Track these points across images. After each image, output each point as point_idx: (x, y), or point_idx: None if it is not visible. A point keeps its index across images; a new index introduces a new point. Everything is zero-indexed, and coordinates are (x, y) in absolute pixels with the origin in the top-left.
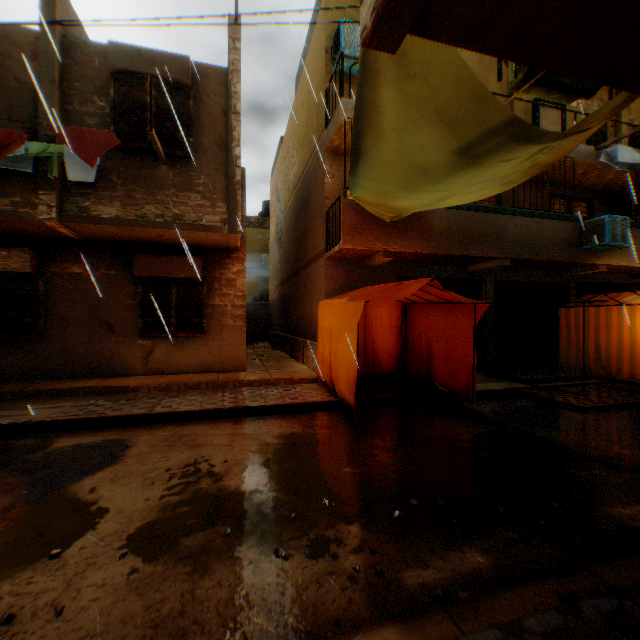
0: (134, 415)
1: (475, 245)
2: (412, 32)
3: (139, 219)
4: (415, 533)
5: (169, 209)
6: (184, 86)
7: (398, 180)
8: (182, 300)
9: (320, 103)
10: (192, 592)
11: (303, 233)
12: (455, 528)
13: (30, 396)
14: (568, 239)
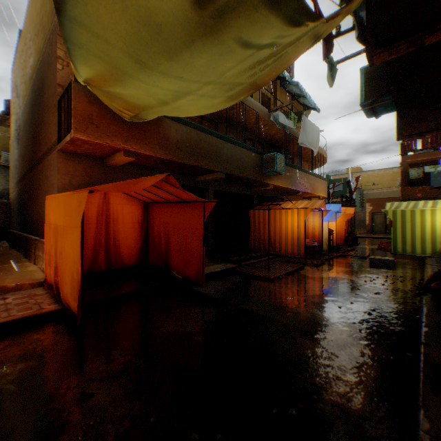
0: None
1: (202, 158)
2: None
3: None
4: None
5: None
6: None
7: (126, 41)
8: None
9: None
10: None
11: (39, 126)
12: None
13: None
14: (256, 165)
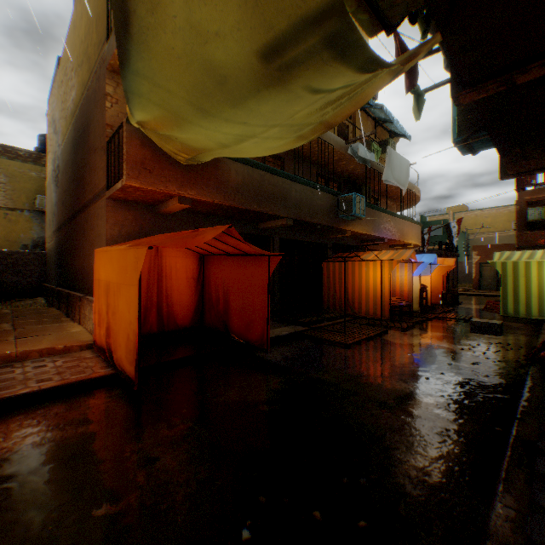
0: None
1: (267, 203)
2: None
3: None
4: None
5: None
6: None
7: (189, 91)
8: None
9: (101, 13)
10: None
11: (82, 169)
12: None
13: None
14: (331, 208)
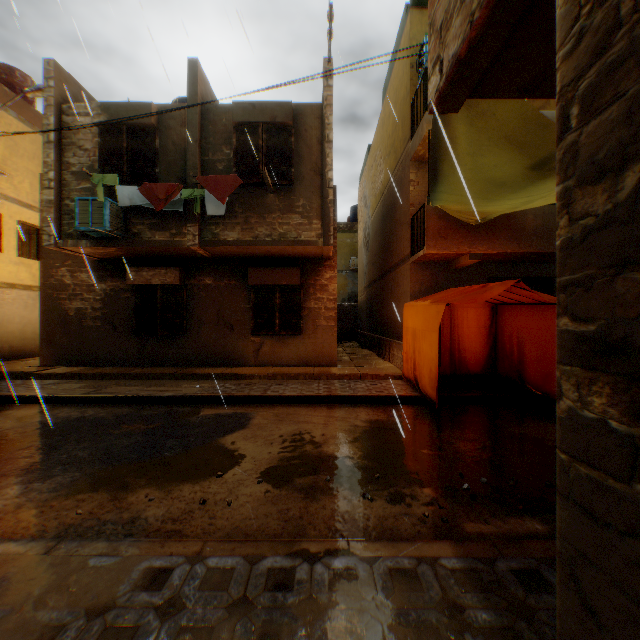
0: (252, 396)
1: None
2: (470, 98)
3: (253, 239)
4: (480, 501)
5: (275, 229)
6: (287, 126)
7: (476, 192)
8: (284, 304)
9: (405, 115)
10: (306, 508)
11: (389, 238)
12: (519, 503)
13: (179, 378)
14: None
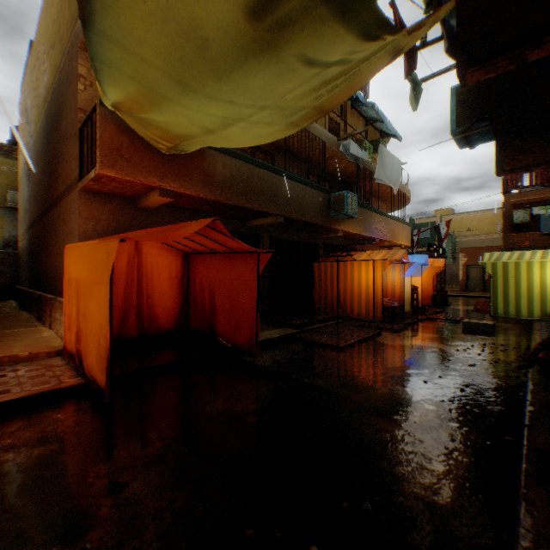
0: None
1: (256, 199)
2: None
3: None
4: None
5: None
6: None
7: (166, 58)
8: None
9: None
10: None
11: (55, 159)
12: None
13: None
14: (322, 206)
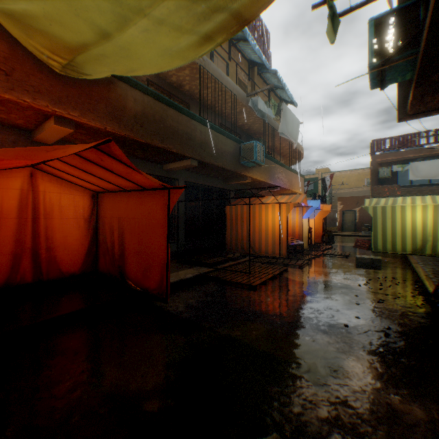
0: None
1: (170, 140)
2: None
3: None
4: None
5: None
6: None
7: None
8: None
9: None
10: None
11: None
12: None
13: None
14: (234, 154)
